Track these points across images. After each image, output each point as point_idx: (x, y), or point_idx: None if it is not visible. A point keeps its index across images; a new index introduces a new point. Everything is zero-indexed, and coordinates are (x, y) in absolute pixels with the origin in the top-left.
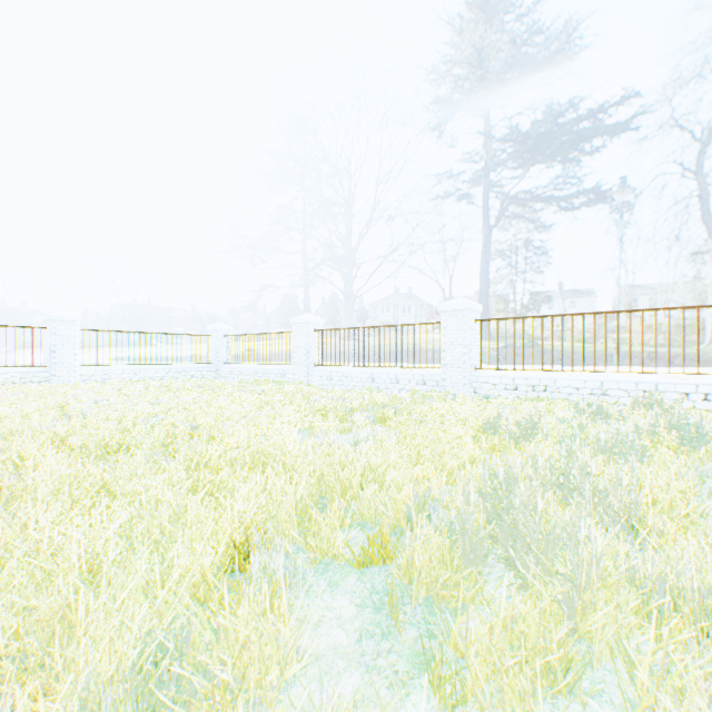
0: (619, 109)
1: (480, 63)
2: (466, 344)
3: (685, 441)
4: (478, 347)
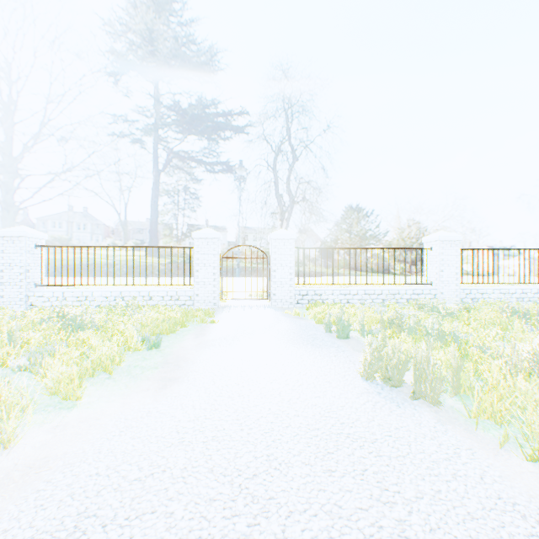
0: (224, 118)
1: (133, 41)
2: (24, 265)
3: (76, 330)
4: (44, 268)
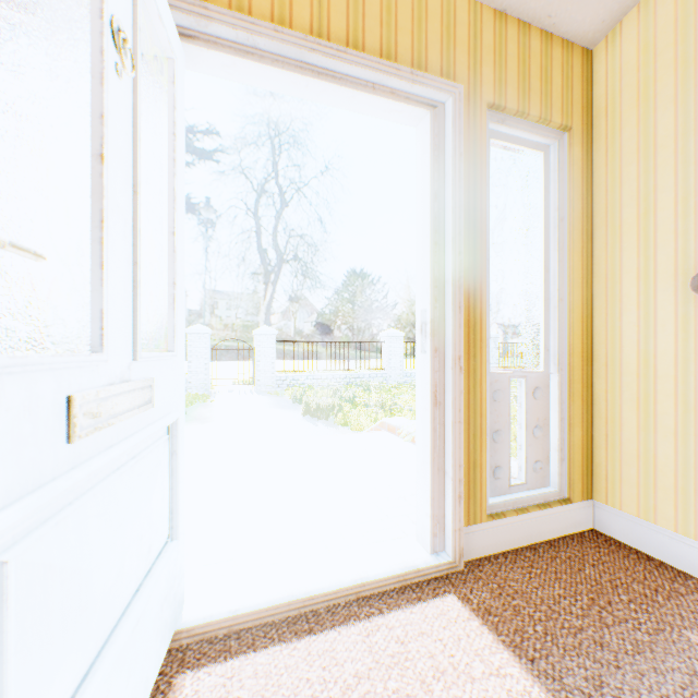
0: (190, 156)
1: None
2: None
3: None
4: None
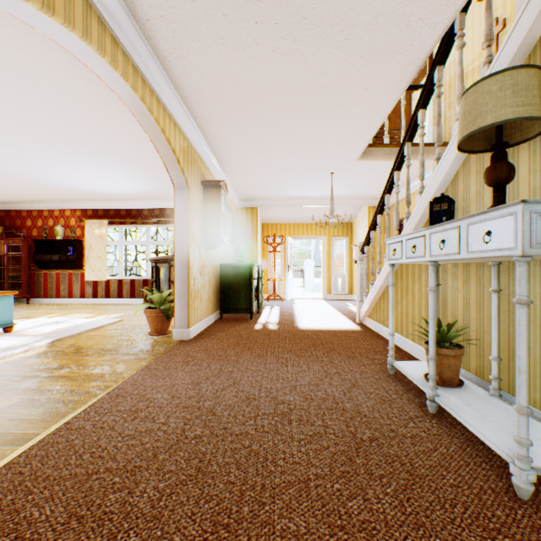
0: None
1: None
2: None
3: None
4: None
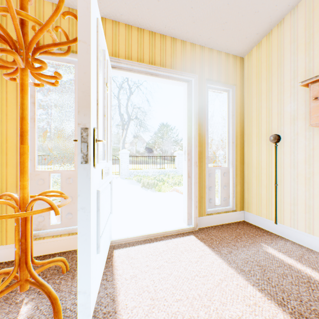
0: None
1: None
2: None
3: None
4: None
